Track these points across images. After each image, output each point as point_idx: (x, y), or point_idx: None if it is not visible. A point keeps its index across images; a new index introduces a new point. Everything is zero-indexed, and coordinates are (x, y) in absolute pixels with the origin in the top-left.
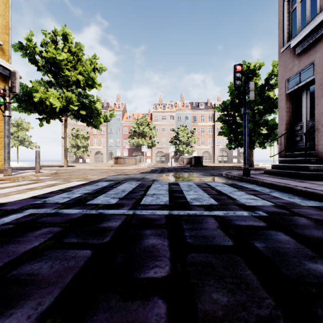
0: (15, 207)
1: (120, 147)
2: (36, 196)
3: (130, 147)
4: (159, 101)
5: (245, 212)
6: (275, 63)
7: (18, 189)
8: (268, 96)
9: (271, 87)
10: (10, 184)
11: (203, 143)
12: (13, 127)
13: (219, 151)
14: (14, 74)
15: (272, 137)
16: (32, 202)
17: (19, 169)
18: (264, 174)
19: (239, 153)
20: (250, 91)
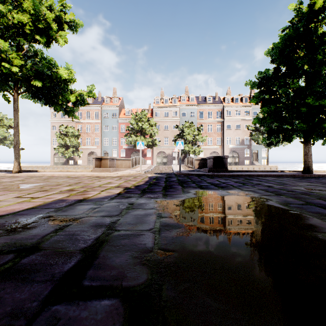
0: None
1: (117, 147)
2: None
3: (128, 147)
4: (161, 95)
5: None
6: None
7: None
8: None
9: None
10: None
11: (210, 143)
12: None
13: (229, 151)
14: None
15: None
16: None
17: None
18: None
19: (252, 153)
20: None
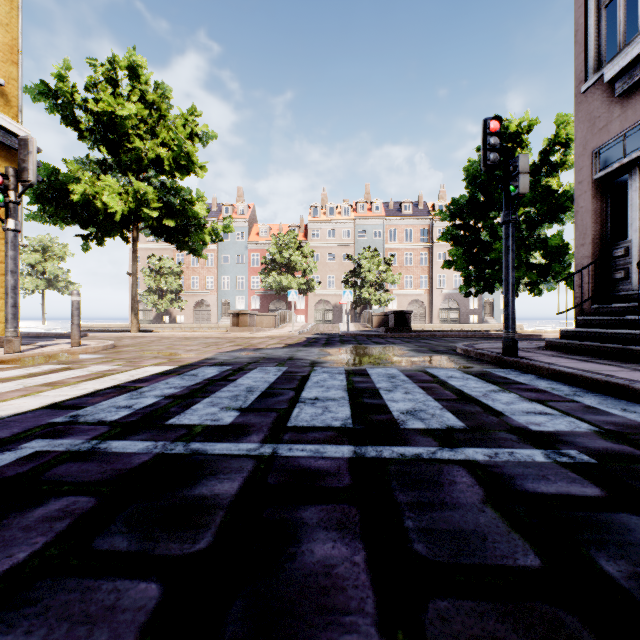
0: (5, 434)
1: (245, 292)
2: (60, 402)
3: (264, 292)
4: (322, 201)
5: (537, 451)
6: (561, 120)
7: (26, 383)
8: (547, 188)
9: (553, 168)
10: (13, 372)
11: (410, 284)
12: (35, 253)
13: (442, 299)
14: (26, 144)
15: (555, 272)
16: (45, 420)
17: (43, 337)
18: (545, 350)
19: (484, 303)
20: (520, 174)
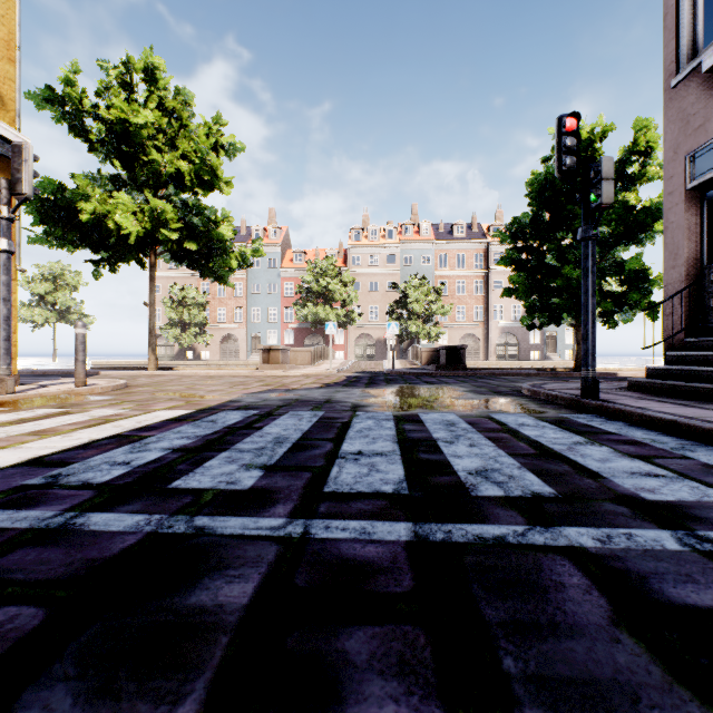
0: None
1: (277, 326)
2: (43, 456)
3: (298, 325)
4: (364, 223)
5: (664, 533)
6: (641, 125)
7: (11, 432)
8: (623, 203)
9: (630, 181)
10: (0, 417)
11: (462, 316)
12: (45, 282)
13: (498, 333)
14: (21, 151)
15: (633, 301)
16: (17, 481)
17: (49, 375)
18: (628, 391)
19: (546, 337)
20: (603, 181)
